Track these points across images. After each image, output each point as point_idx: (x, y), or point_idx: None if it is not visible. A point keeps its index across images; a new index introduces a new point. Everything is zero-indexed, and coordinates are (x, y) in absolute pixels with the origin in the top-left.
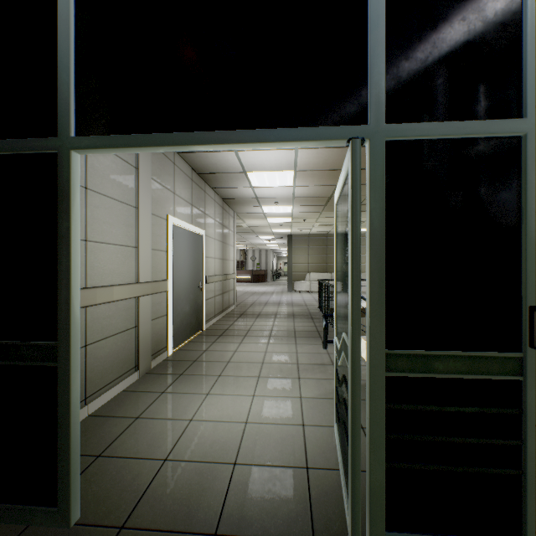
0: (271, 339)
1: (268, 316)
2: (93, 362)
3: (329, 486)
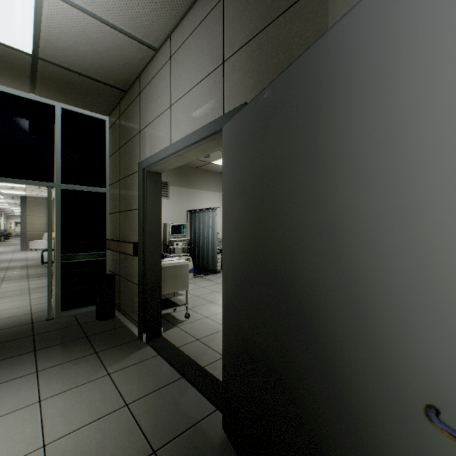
0: (5, 282)
1: None
2: None
3: (43, 314)
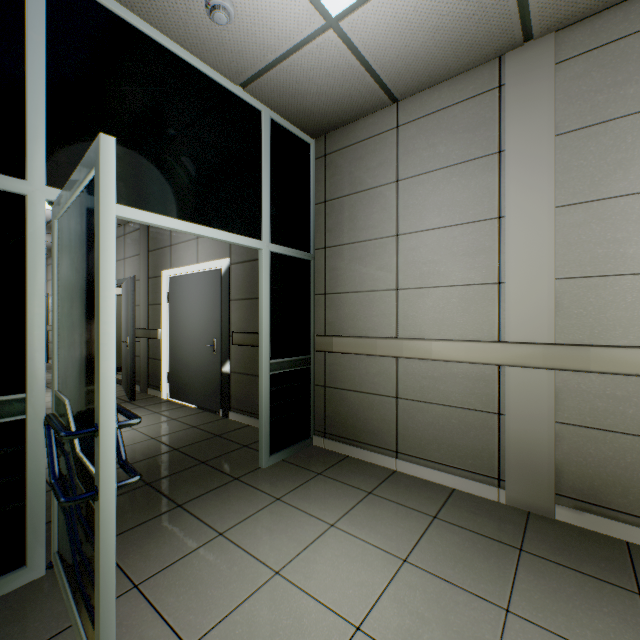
0: None
1: None
2: (407, 419)
3: None
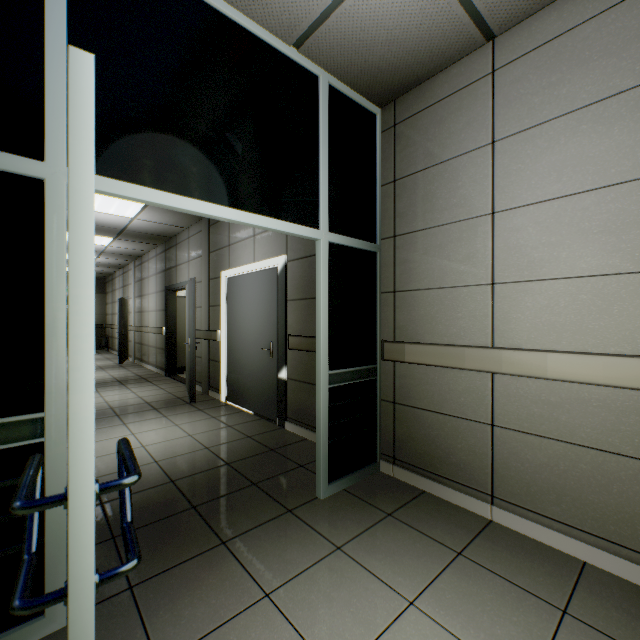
0: None
1: None
2: (507, 455)
3: None
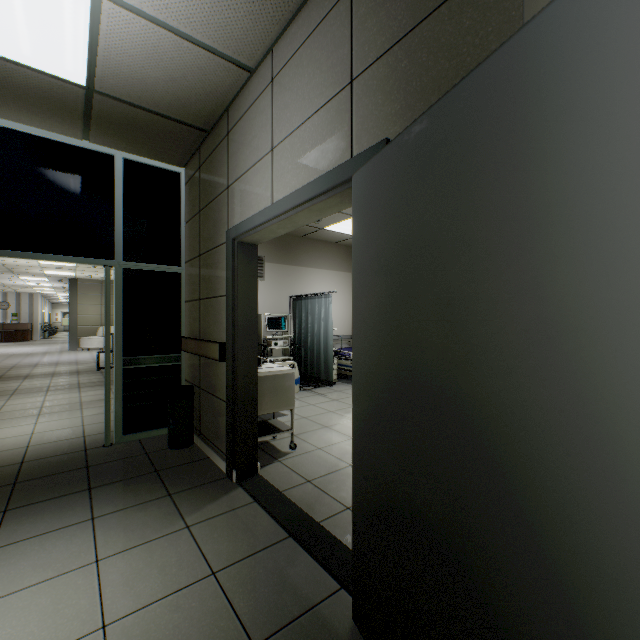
0: (50, 392)
1: (43, 376)
2: None
3: (99, 437)
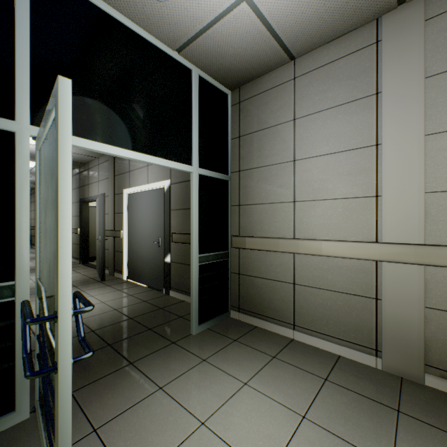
0: None
1: None
2: (302, 300)
3: None
